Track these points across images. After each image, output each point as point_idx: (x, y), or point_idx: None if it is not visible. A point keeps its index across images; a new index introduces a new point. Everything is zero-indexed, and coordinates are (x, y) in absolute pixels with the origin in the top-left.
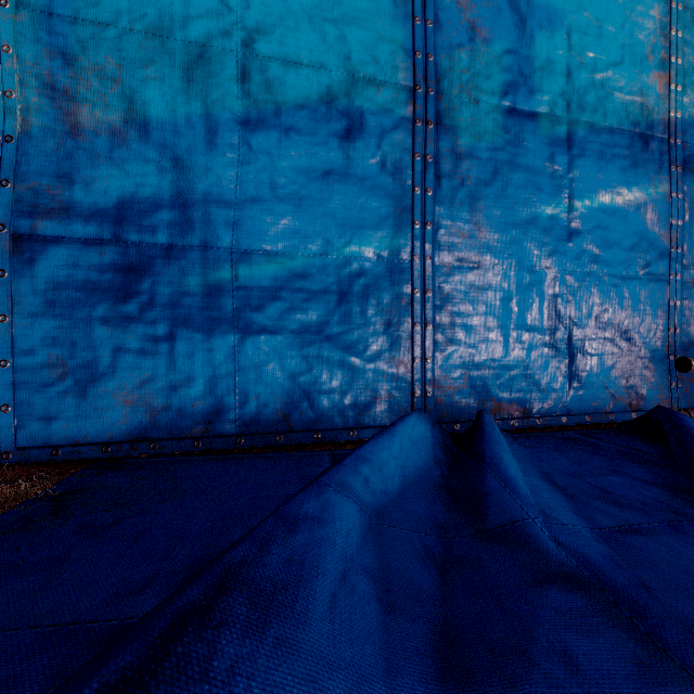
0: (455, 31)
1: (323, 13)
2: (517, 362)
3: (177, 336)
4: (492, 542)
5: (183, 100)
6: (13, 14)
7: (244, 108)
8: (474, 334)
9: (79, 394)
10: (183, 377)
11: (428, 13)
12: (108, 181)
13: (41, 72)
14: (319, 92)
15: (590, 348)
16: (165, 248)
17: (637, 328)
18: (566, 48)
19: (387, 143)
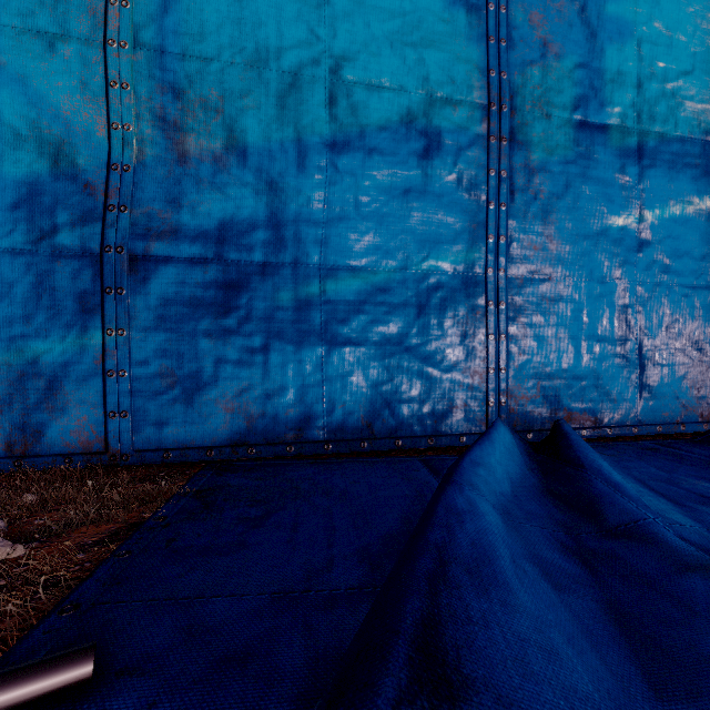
0: (528, 49)
1: (403, 38)
2: (588, 373)
3: (271, 348)
4: (619, 538)
5: (277, 126)
6: (130, 54)
7: (331, 132)
8: (546, 345)
9: (186, 401)
10: (277, 387)
11: (502, 32)
12: (211, 204)
13: (154, 106)
14: (399, 114)
15: (660, 358)
16: (260, 266)
17: (708, 338)
18: (637, 59)
19: (463, 160)
